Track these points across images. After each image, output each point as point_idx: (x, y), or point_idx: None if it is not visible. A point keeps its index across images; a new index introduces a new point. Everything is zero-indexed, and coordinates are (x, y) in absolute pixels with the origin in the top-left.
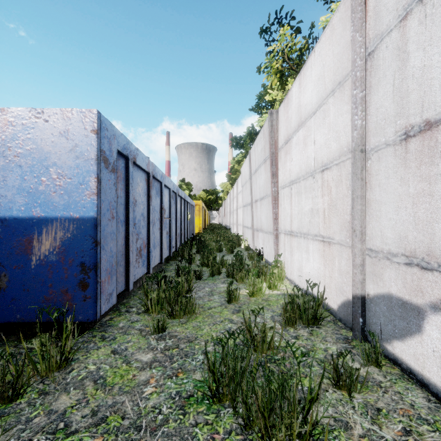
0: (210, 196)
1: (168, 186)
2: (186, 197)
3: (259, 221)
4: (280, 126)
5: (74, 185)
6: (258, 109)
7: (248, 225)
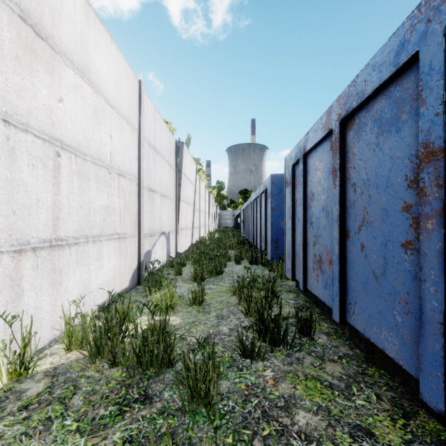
0: None
1: None
2: None
3: None
4: None
5: None
6: None
7: None
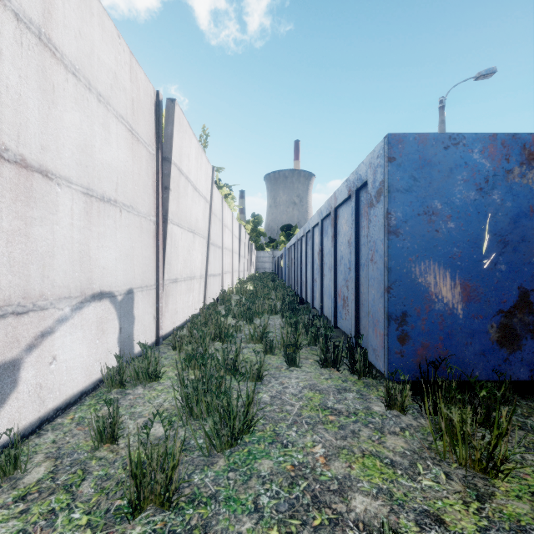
0: None
1: None
2: None
3: None
4: None
5: None
6: None
7: None
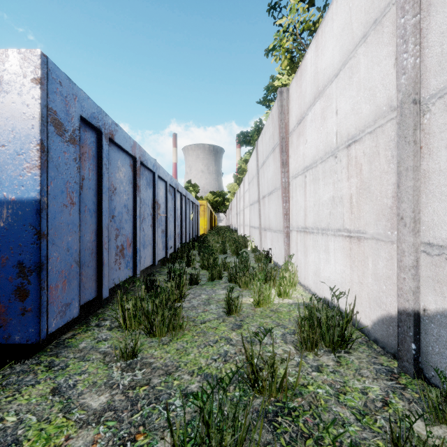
0: (217, 197)
1: (163, 178)
2: (188, 194)
3: (267, 219)
4: (292, 105)
5: (9, 154)
6: (266, 102)
7: (255, 225)
